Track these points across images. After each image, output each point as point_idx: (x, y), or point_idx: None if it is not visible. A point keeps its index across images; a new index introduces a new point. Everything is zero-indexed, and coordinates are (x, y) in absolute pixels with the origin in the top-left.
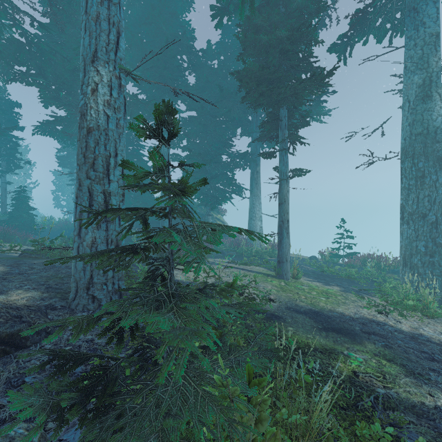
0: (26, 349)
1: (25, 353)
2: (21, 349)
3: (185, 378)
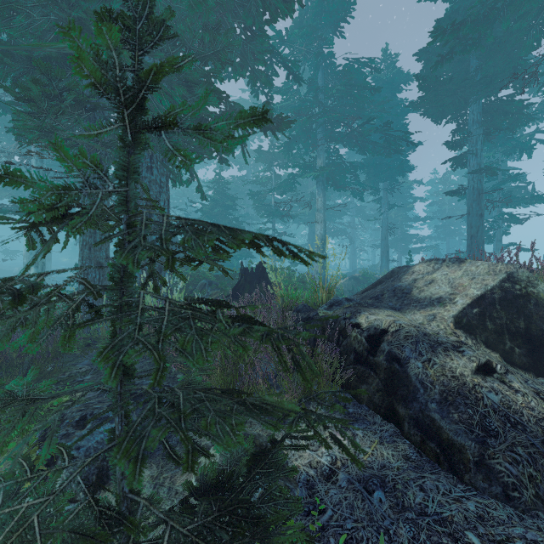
0: (457, 481)
1: (443, 480)
2: (454, 476)
3: (24, 538)
